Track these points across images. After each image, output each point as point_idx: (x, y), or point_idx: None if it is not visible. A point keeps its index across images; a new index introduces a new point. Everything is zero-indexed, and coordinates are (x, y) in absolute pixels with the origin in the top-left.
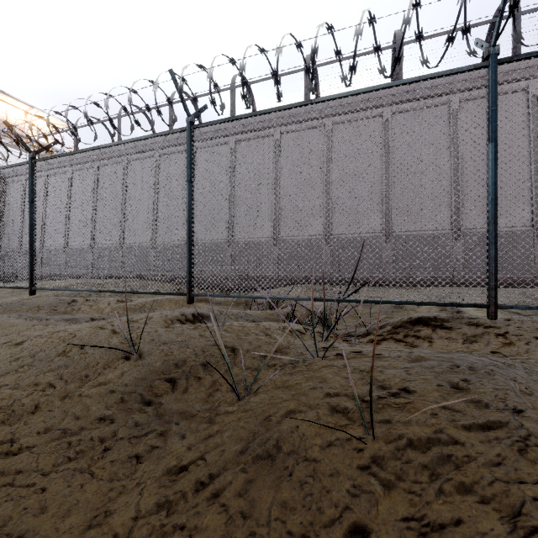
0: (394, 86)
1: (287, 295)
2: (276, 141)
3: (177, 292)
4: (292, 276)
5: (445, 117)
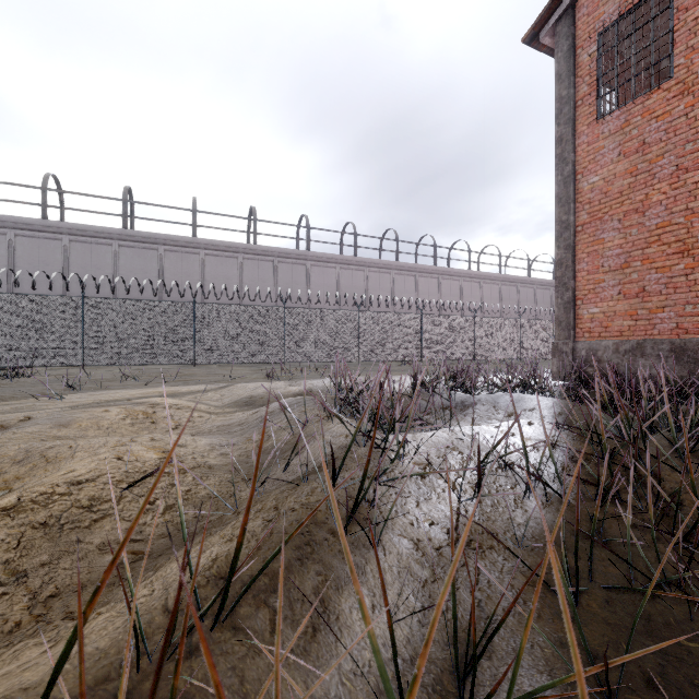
0: (52, 296)
1: (4, 366)
2: (9, 241)
3: None
4: None
5: (156, 258)
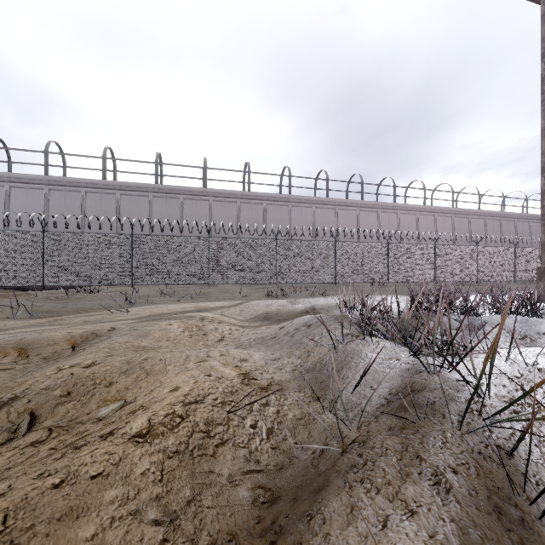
0: (112, 234)
1: (81, 285)
2: (82, 196)
3: (38, 285)
4: None
5: (178, 204)
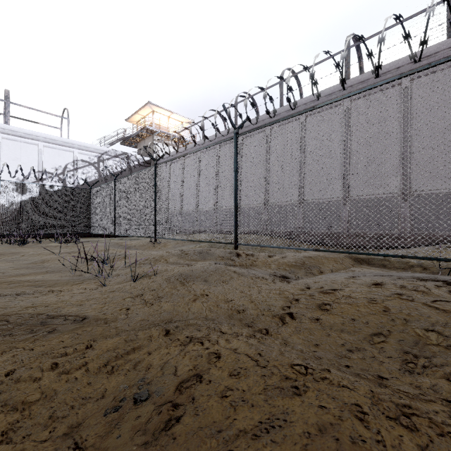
0: None
1: None
2: (403, 90)
3: (445, 258)
4: (432, 235)
5: None
